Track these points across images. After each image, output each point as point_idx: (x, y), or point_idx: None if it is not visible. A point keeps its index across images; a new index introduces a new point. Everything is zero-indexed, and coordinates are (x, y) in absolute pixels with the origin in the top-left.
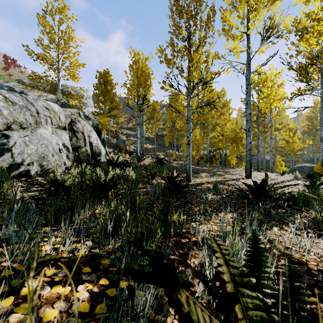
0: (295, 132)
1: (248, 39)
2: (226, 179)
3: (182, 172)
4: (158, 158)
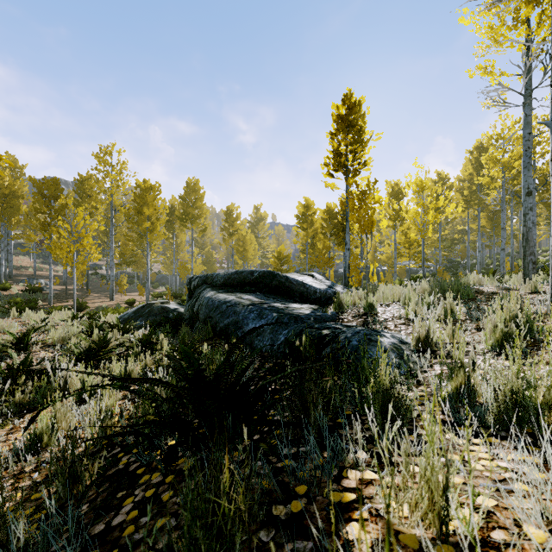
0: (210, 256)
1: (111, 203)
2: (88, 303)
3: (53, 299)
4: (29, 287)
